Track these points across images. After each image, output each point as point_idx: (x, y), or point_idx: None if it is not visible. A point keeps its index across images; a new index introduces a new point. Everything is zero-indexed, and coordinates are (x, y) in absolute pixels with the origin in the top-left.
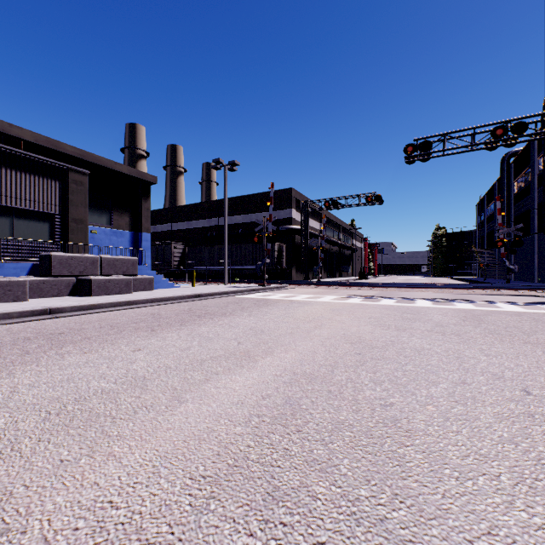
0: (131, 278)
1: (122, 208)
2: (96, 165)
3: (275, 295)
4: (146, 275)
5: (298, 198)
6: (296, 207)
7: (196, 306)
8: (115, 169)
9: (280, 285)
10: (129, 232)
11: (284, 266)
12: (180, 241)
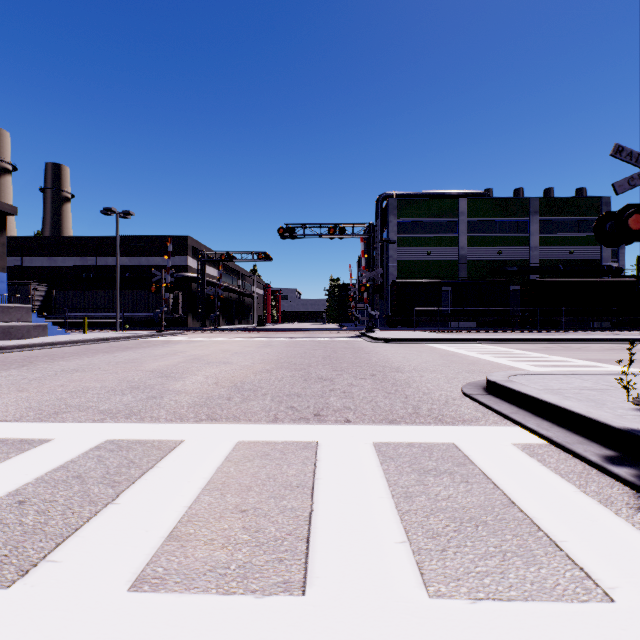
0: (32, 324)
1: None
2: None
3: (175, 338)
4: (36, 322)
5: (195, 246)
6: (193, 254)
7: (114, 345)
8: None
9: (178, 331)
10: None
11: (181, 313)
12: (43, 282)
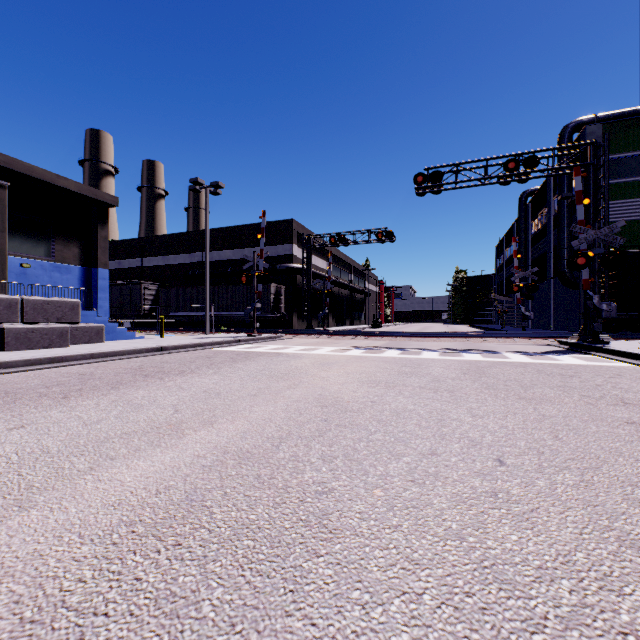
0: (68, 326)
1: (68, 235)
2: (29, 177)
3: (264, 346)
4: (95, 323)
5: (300, 232)
6: (298, 242)
7: (151, 363)
8: (57, 183)
9: (274, 335)
10: (78, 268)
11: (283, 312)
12: (153, 280)
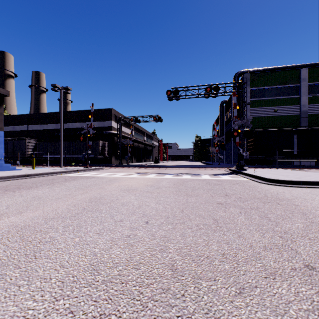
0: None
1: None
2: None
3: (89, 173)
4: None
5: (116, 115)
6: (115, 120)
7: (16, 183)
8: None
9: (99, 167)
10: None
11: (106, 155)
12: (33, 138)
